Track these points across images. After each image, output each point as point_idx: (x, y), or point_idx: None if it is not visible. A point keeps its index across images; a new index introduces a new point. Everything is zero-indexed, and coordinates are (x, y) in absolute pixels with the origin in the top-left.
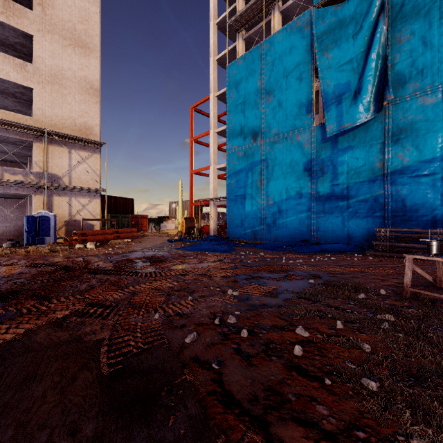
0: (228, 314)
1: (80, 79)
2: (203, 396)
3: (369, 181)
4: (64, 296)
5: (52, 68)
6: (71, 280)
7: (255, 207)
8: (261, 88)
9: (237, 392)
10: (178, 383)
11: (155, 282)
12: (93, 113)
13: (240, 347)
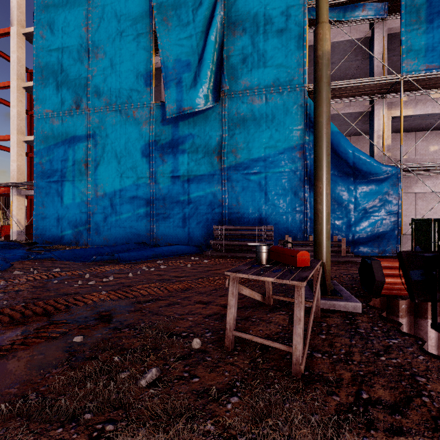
0: None
1: None
2: None
3: (209, 174)
4: None
5: None
6: None
7: (79, 199)
8: (88, 38)
9: None
10: None
11: None
12: None
13: None
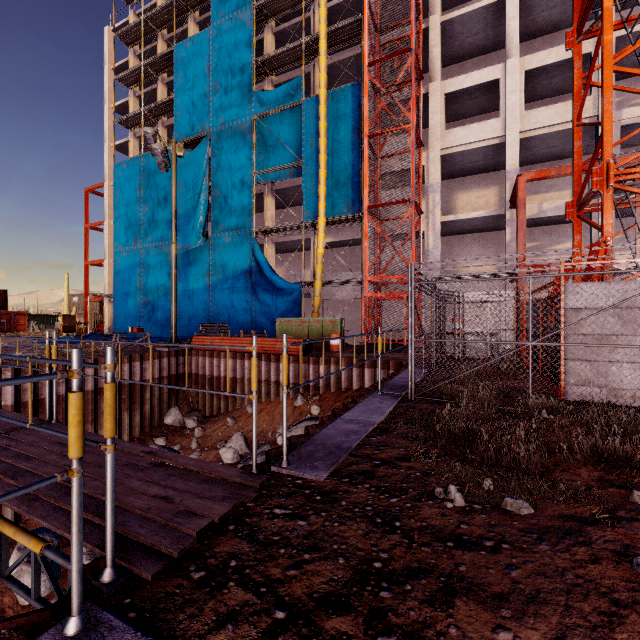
0: None
1: None
2: None
3: (203, 289)
4: None
5: None
6: None
7: (136, 306)
8: (141, 198)
9: None
10: None
11: None
12: None
13: None
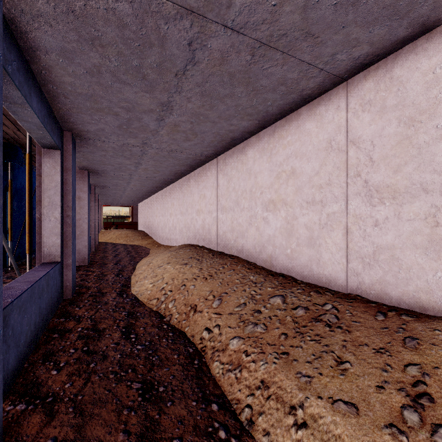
0: None
1: None
2: None
3: None
4: None
5: None
6: None
7: None
8: None
9: None
10: None
11: None
12: None
13: None
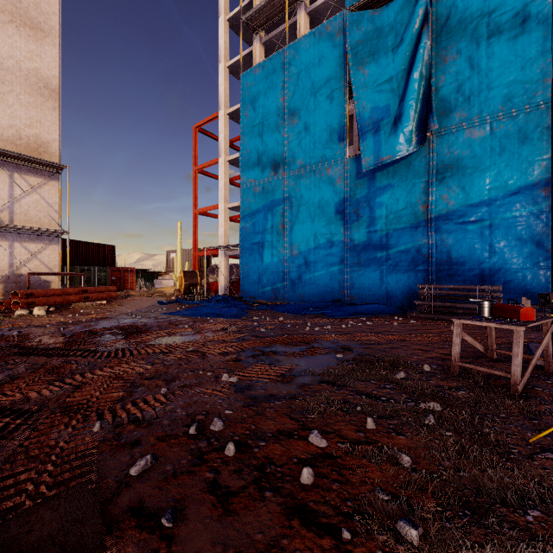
0: (213, 416)
1: (28, 73)
2: None
3: (411, 227)
4: None
5: None
6: None
7: (276, 258)
8: (284, 107)
9: None
10: None
11: (118, 366)
12: (49, 123)
13: (218, 477)
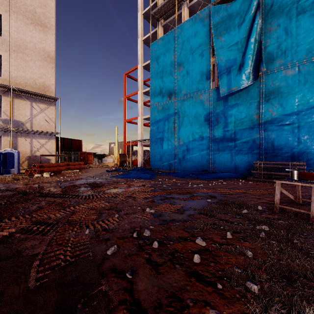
0: (144, 228)
1: (39, 50)
2: (115, 306)
3: (249, 128)
4: (15, 216)
5: (17, 40)
6: (24, 202)
7: (170, 146)
8: (175, 61)
9: (145, 300)
10: (94, 294)
11: (91, 203)
12: (50, 76)
13: (151, 257)
